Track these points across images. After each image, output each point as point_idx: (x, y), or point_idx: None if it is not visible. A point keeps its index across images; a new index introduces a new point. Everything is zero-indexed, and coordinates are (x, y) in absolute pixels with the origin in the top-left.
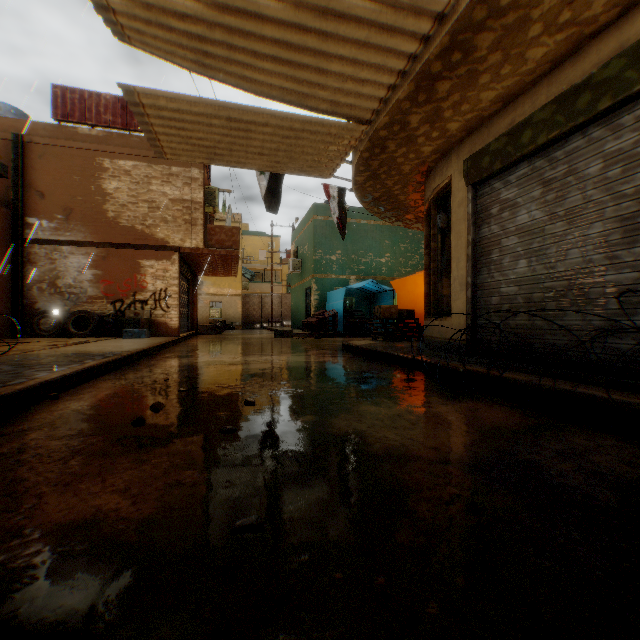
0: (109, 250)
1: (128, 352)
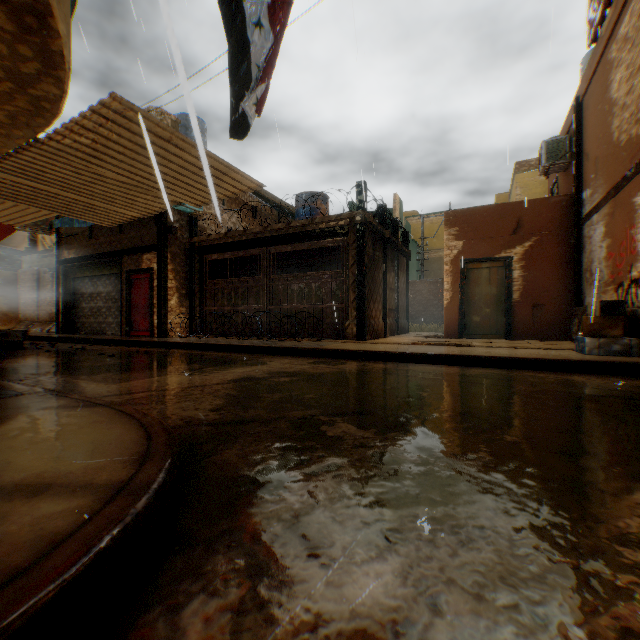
0: (612, 200)
1: (308, 347)
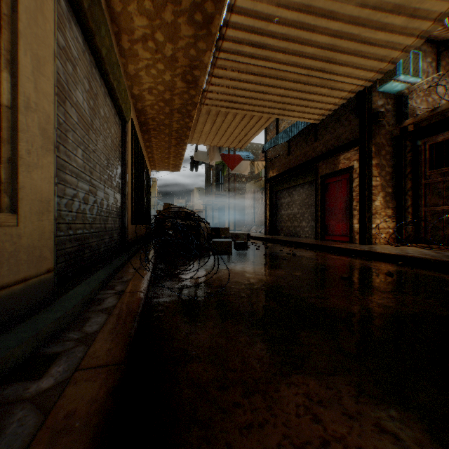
0: None
1: None
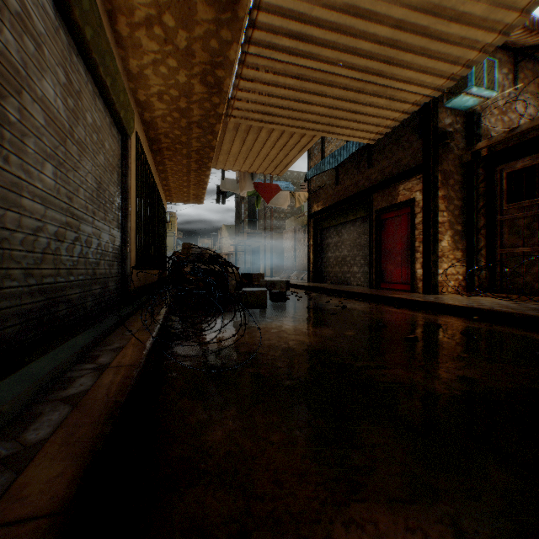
0: None
1: None
